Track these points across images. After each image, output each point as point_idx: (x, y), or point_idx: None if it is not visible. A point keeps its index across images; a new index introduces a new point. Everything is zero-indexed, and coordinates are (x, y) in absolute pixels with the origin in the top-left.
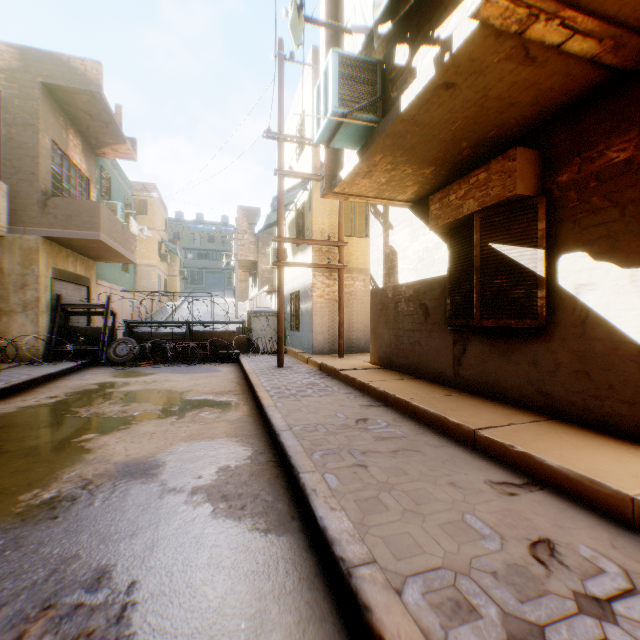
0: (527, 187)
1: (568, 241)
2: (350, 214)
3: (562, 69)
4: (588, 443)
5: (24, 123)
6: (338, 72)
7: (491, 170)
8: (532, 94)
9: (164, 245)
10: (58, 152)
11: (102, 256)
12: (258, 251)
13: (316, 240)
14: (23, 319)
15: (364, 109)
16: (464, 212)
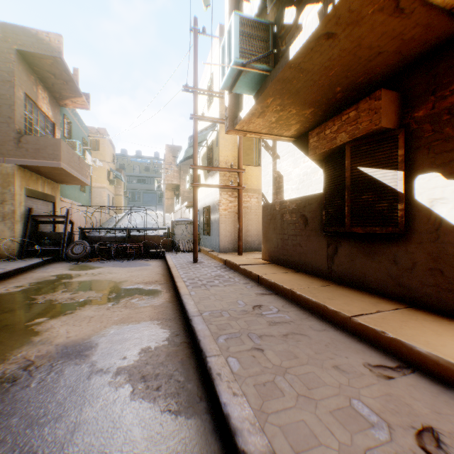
0: (389, 121)
1: (423, 164)
2: (247, 149)
3: (424, 20)
4: (446, 329)
5: (3, 80)
6: (239, 30)
7: (360, 109)
8: (396, 44)
9: (112, 173)
10: (30, 102)
11: (64, 180)
12: (180, 177)
13: (222, 167)
14: (2, 226)
15: (259, 60)
16: (337, 143)
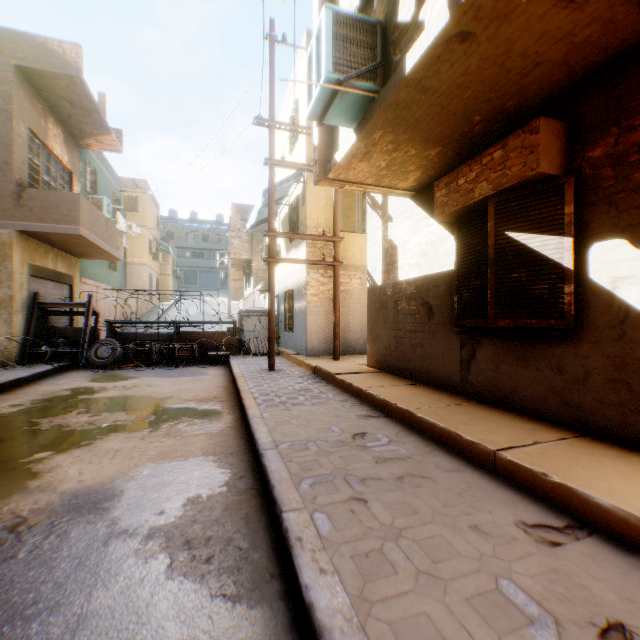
0: (552, 165)
1: (602, 227)
2: (346, 210)
3: (604, 13)
4: (636, 470)
5: None
6: (332, 32)
7: (508, 147)
8: (563, 50)
9: (156, 243)
10: (36, 141)
11: (85, 252)
12: (252, 249)
13: (310, 235)
14: None
15: (362, 76)
16: (475, 197)
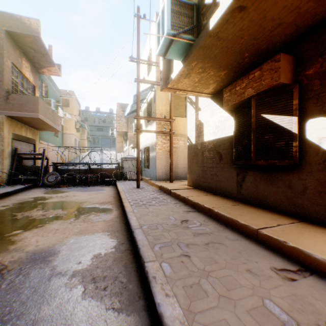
0: (286, 78)
1: (313, 111)
2: (176, 106)
3: None
4: None
5: None
6: (170, 9)
7: (263, 69)
8: (293, 16)
9: (78, 123)
10: (16, 70)
11: (42, 127)
12: (128, 126)
13: (158, 118)
14: None
15: (186, 32)
16: (245, 96)
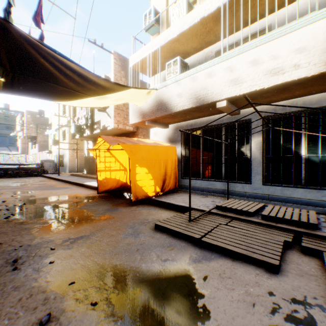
0: None
1: None
2: None
3: None
4: None
5: None
6: (75, 127)
7: None
8: None
9: None
10: None
11: None
12: (38, 132)
13: (70, 143)
14: None
15: (79, 132)
16: None
